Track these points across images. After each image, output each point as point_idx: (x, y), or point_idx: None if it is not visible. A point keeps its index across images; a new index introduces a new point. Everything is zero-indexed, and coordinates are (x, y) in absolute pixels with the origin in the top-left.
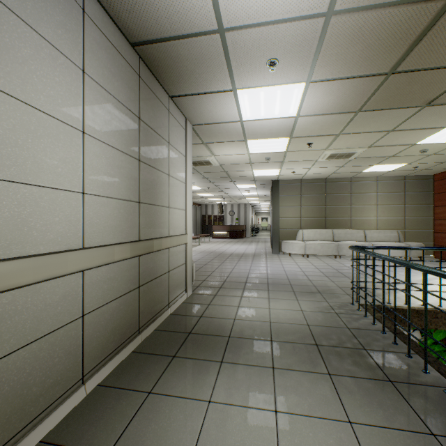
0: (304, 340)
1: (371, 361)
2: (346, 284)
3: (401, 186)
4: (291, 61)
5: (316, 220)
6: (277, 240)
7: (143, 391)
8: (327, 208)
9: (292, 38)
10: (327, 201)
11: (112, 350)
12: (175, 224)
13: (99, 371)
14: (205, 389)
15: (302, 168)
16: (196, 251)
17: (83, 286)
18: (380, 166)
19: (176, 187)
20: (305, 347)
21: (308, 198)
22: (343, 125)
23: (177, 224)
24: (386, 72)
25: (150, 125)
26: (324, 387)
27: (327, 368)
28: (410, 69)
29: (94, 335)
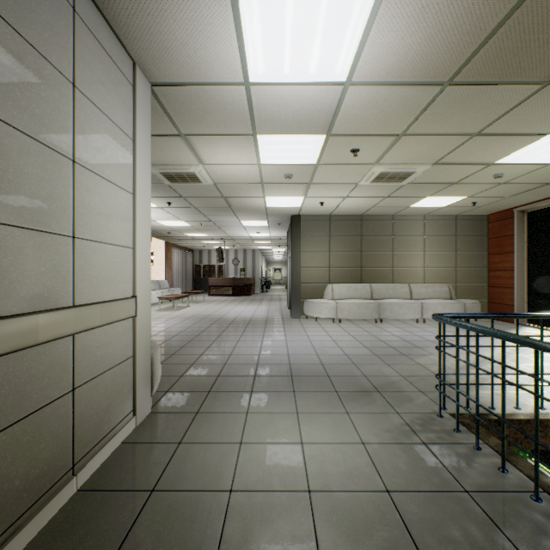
0: None
1: None
2: (410, 370)
3: (451, 228)
4: None
5: (350, 271)
6: (297, 299)
7: None
8: (364, 255)
9: None
10: (363, 245)
11: None
12: (98, 276)
13: None
14: None
15: (334, 196)
16: (181, 316)
17: None
18: (435, 198)
19: (103, 195)
20: None
21: (339, 242)
22: (415, 114)
23: (106, 276)
24: None
25: None
26: None
27: None
28: None
29: None
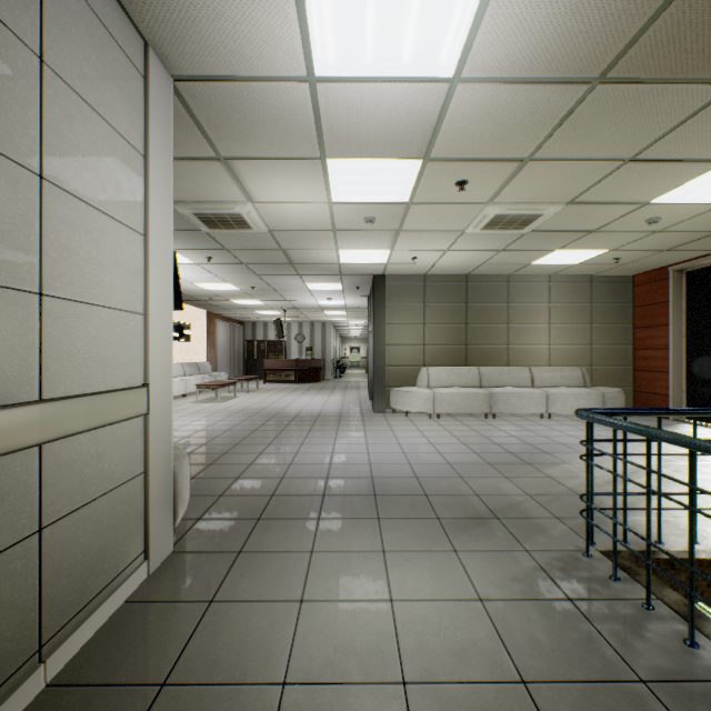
0: None
1: None
2: (538, 485)
3: (586, 293)
4: None
5: (451, 350)
6: (382, 387)
7: None
8: (470, 329)
9: None
10: (469, 315)
11: None
12: (85, 355)
13: None
14: None
15: (431, 249)
16: (225, 410)
17: None
18: (566, 252)
19: (94, 233)
20: None
21: (437, 311)
22: (548, 128)
23: (98, 355)
24: None
25: None
26: None
27: None
28: None
29: None
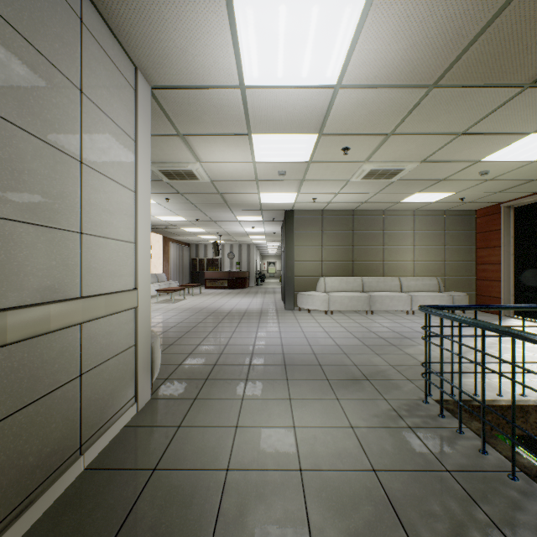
0: (383, 531)
1: None
2: (399, 359)
3: (440, 223)
4: None
5: (342, 265)
6: (291, 292)
7: None
8: (355, 249)
9: None
10: (355, 239)
11: None
12: (103, 269)
13: None
14: None
15: (326, 192)
16: (178, 308)
17: None
18: (424, 194)
19: (108, 193)
20: None
21: (331, 236)
22: (403, 114)
23: (110, 269)
24: None
25: None
26: None
27: None
28: None
29: None
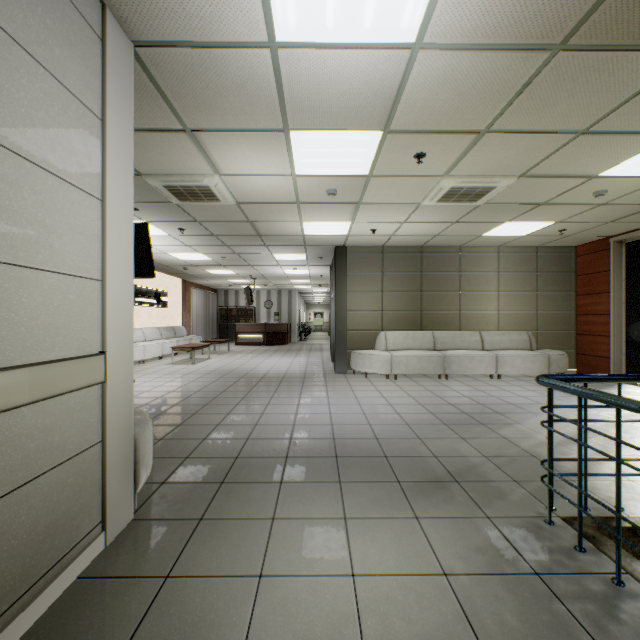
0: None
1: None
2: (494, 446)
3: (532, 262)
4: None
5: (407, 315)
6: (343, 350)
7: None
8: (425, 296)
9: None
10: (424, 283)
11: None
12: (30, 322)
13: None
14: None
15: (389, 221)
16: (198, 371)
17: None
18: (515, 224)
19: (41, 194)
20: None
21: (394, 279)
22: (506, 98)
23: (46, 322)
24: None
25: None
26: None
27: None
28: None
29: None
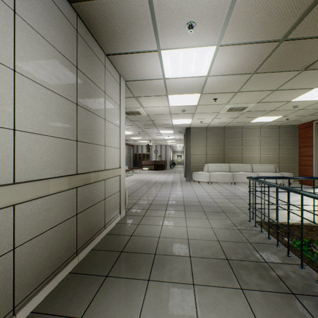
0: (217, 255)
1: (273, 274)
2: (242, 205)
3: (276, 132)
4: (206, 25)
5: (217, 157)
6: (189, 171)
7: (75, 317)
8: (225, 148)
9: (208, 2)
10: (225, 143)
11: (48, 275)
12: (110, 159)
13: (33, 298)
14: (133, 312)
15: (208, 118)
16: (129, 180)
17: (14, 219)
18: (264, 117)
19: (111, 129)
20: (218, 262)
21: (211, 141)
22: (241, 84)
23: (112, 159)
24: (279, 39)
25: (87, 75)
26: (239, 303)
27: (239, 283)
28: (298, 37)
29: (27, 265)
